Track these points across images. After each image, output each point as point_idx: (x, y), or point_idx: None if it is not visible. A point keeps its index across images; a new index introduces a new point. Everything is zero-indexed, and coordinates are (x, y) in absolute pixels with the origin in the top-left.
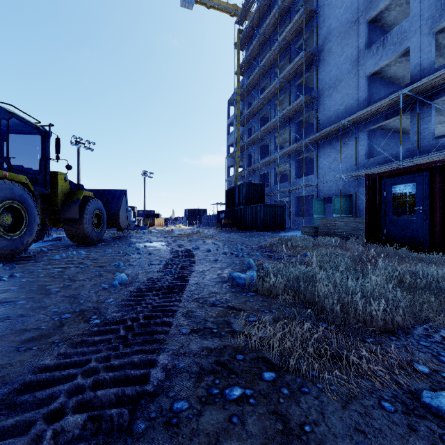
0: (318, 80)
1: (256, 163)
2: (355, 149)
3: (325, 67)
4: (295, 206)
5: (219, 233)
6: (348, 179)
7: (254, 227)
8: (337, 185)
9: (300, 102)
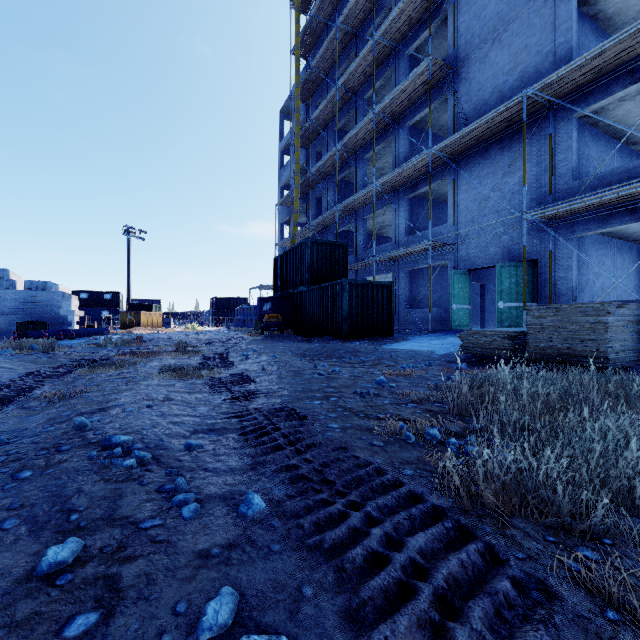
0: (455, 32)
1: (331, 209)
2: (549, 158)
3: (473, 3)
4: (405, 289)
5: (248, 346)
6: (529, 228)
7: (329, 330)
8: (501, 243)
9: (419, 76)
